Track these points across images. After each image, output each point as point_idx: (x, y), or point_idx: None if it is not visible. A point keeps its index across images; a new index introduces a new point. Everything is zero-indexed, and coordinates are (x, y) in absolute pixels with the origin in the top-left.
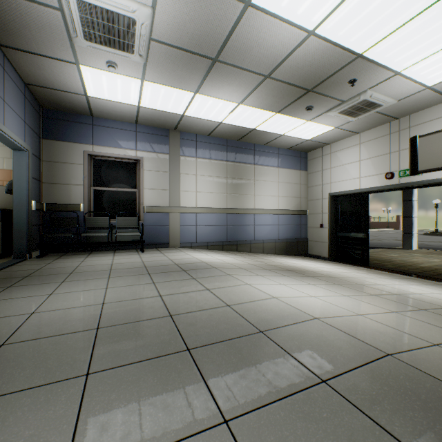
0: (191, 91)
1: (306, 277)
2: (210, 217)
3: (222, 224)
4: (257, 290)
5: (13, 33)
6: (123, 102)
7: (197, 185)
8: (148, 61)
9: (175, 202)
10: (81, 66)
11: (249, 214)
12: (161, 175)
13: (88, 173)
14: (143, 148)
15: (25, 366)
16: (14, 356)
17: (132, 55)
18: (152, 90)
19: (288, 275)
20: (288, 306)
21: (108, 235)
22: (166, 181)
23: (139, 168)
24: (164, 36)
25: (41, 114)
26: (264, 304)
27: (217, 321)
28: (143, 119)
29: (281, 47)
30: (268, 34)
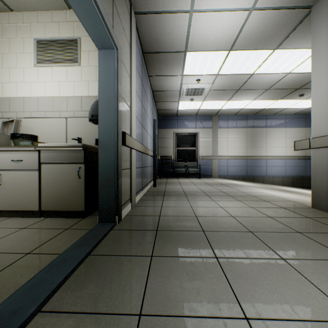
0: (225, 100)
1: (290, 192)
2: (235, 161)
3: (243, 165)
4: (256, 190)
5: (161, 98)
6: (192, 109)
7: (227, 143)
8: (207, 95)
9: (215, 153)
10: (180, 102)
11: (262, 159)
12: (207, 139)
13: (175, 142)
14: (199, 127)
15: (193, 194)
16: (189, 193)
17: (201, 96)
18: (206, 103)
19: (278, 191)
20: (266, 194)
21: (185, 170)
22: (210, 142)
23: (197, 137)
24: (215, 88)
25: (158, 118)
26: (256, 193)
27: (238, 193)
28: (200, 113)
29: (273, 80)
30: (264, 78)
